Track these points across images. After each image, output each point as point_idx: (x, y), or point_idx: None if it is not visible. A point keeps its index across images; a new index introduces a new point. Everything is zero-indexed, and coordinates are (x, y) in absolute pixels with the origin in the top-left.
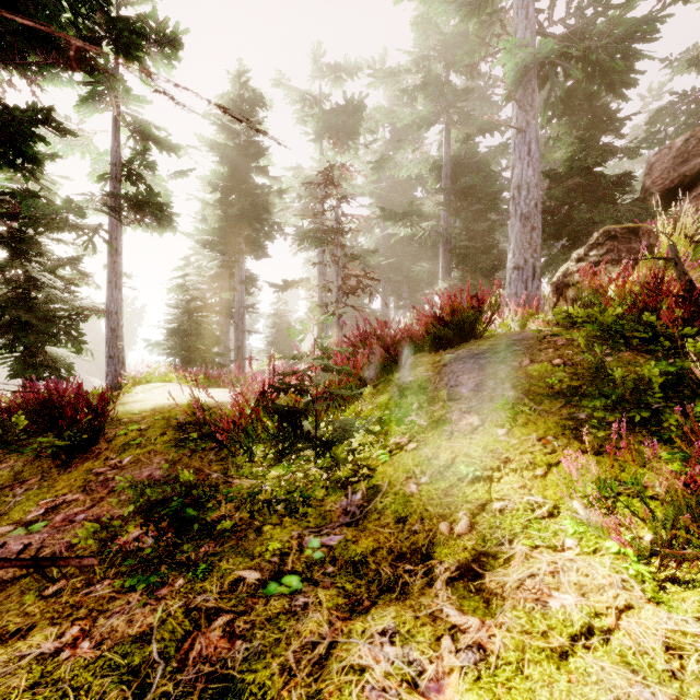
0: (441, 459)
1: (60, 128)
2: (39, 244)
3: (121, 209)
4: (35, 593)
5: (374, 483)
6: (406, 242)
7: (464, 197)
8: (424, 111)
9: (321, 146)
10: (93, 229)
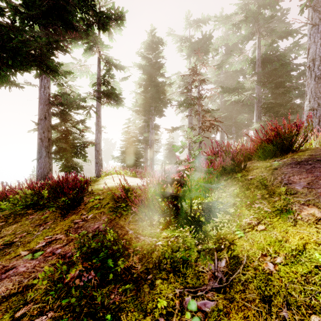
0: (291, 244)
1: (62, 49)
2: (71, 115)
3: (100, 97)
4: (11, 313)
5: (234, 255)
6: (234, 104)
7: (269, 76)
8: (246, 32)
9: (189, 61)
10: (89, 107)
